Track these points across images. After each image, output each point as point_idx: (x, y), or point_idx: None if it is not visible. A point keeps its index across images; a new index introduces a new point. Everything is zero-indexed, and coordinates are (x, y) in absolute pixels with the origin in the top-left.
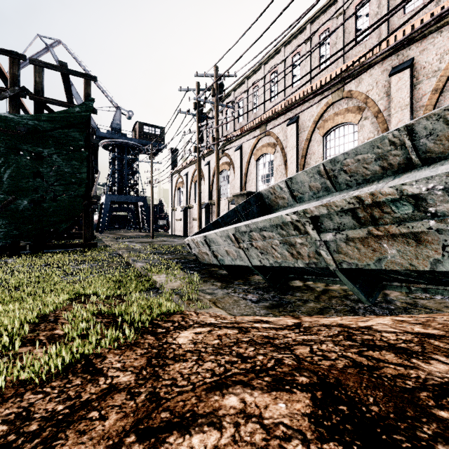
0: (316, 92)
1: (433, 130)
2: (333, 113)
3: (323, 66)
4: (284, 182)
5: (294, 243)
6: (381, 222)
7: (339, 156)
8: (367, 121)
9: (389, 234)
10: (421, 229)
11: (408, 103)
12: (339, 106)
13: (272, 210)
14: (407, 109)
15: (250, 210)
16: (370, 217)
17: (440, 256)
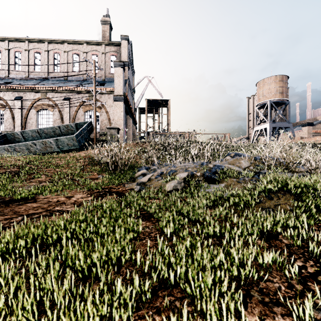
0: (33, 90)
1: (64, 128)
2: (42, 103)
3: (37, 70)
4: (20, 132)
5: (30, 149)
6: (47, 144)
7: (42, 128)
8: (56, 112)
9: (48, 146)
10: (51, 145)
11: (69, 112)
12: (45, 101)
13: (12, 142)
14: (68, 114)
15: (0, 141)
16: (45, 144)
17: (54, 149)
